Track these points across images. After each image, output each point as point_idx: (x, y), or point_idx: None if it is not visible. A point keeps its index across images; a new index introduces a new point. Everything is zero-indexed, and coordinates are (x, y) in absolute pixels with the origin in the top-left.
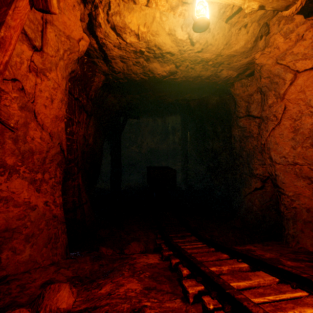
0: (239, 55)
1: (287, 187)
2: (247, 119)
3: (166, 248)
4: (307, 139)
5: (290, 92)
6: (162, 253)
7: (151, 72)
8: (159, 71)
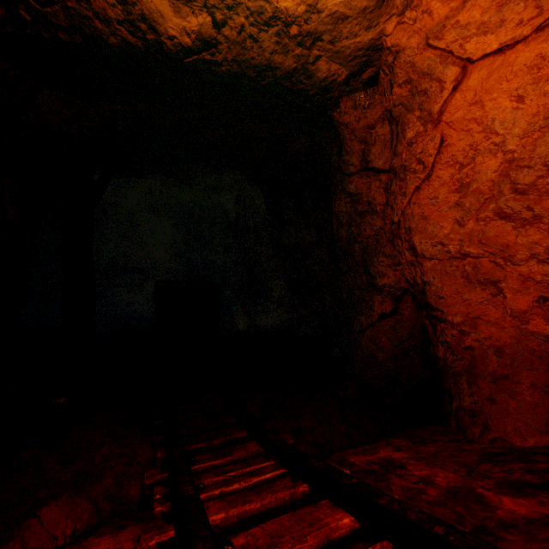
0: (355, 16)
1: (450, 306)
2: (363, 177)
3: (163, 507)
4: (488, 203)
5: (453, 106)
6: (137, 542)
7: (150, 24)
8: (172, 28)
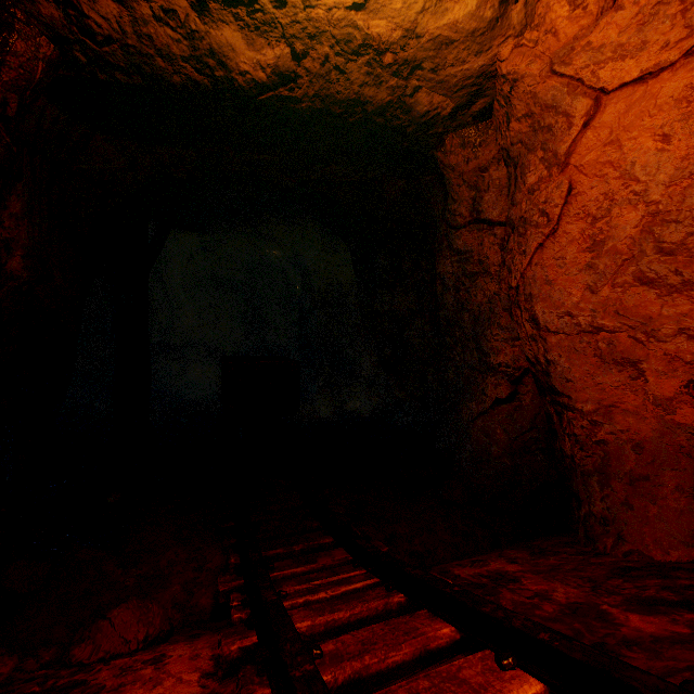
0: (462, 40)
1: (580, 390)
2: (474, 231)
3: (243, 613)
4: (627, 265)
5: (583, 146)
6: (218, 646)
7: (220, 60)
8: (244, 63)
